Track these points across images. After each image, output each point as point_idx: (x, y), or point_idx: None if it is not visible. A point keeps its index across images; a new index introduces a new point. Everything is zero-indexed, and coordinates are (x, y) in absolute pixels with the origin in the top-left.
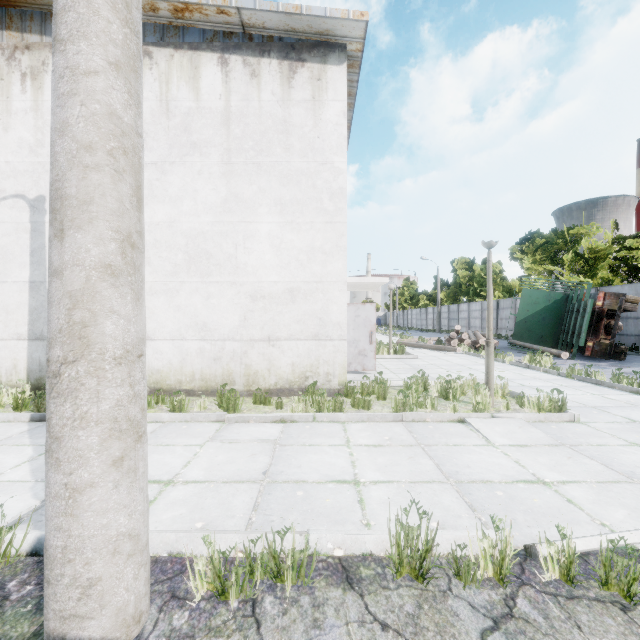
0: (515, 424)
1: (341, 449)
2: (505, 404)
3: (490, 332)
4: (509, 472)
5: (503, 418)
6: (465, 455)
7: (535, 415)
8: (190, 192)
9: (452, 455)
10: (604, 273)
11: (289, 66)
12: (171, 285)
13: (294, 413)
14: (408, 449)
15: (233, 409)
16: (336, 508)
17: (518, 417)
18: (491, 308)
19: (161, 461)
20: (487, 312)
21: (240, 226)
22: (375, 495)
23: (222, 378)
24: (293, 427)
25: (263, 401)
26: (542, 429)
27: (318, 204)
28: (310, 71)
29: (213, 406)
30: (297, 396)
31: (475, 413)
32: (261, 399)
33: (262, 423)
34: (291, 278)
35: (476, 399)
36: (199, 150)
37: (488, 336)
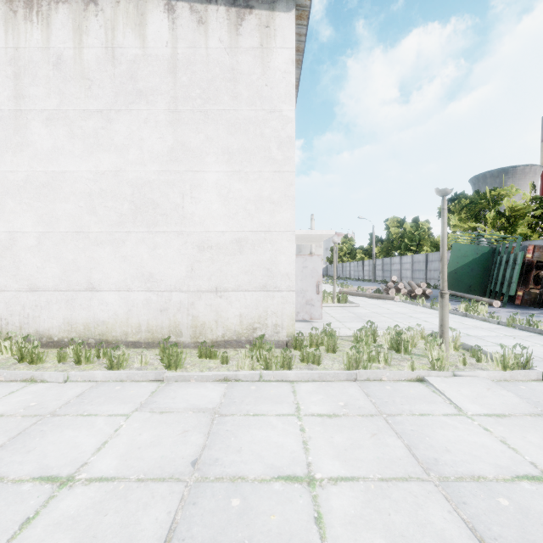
0: (481, 385)
1: (290, 421)
2: (462, 359)
3: (445, 283)
4: (501, 460)
5: (466, 377)
6: (438, 431)
7: (500, 373)
8: (136, 141)
9: (422, 431)
10: (523, 229)
11: (237, 13)
12: (117, 235)
13: (239, 371)
14: (369, 421)
15: (175, 365)
16: (284, 535)
17: (482, 375)
18: (446, 258)
19: (71, 441)
20: (441, 262)
21: (187, 175)
22: (337, 506)
23: (169, 330)
24: (237, 388)
25: (208, 355)
26: (512, 391)
27: (266, 153)
28: (258, 18)
29: (156, 360)
30: (244, 349)
31: (435, 371)
32: (206, 353)
33: (204, 383)
34: (239, 228)
35: (432, 354)
36: (145, 98)
37: (442, 287)
